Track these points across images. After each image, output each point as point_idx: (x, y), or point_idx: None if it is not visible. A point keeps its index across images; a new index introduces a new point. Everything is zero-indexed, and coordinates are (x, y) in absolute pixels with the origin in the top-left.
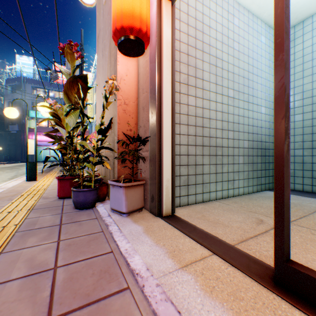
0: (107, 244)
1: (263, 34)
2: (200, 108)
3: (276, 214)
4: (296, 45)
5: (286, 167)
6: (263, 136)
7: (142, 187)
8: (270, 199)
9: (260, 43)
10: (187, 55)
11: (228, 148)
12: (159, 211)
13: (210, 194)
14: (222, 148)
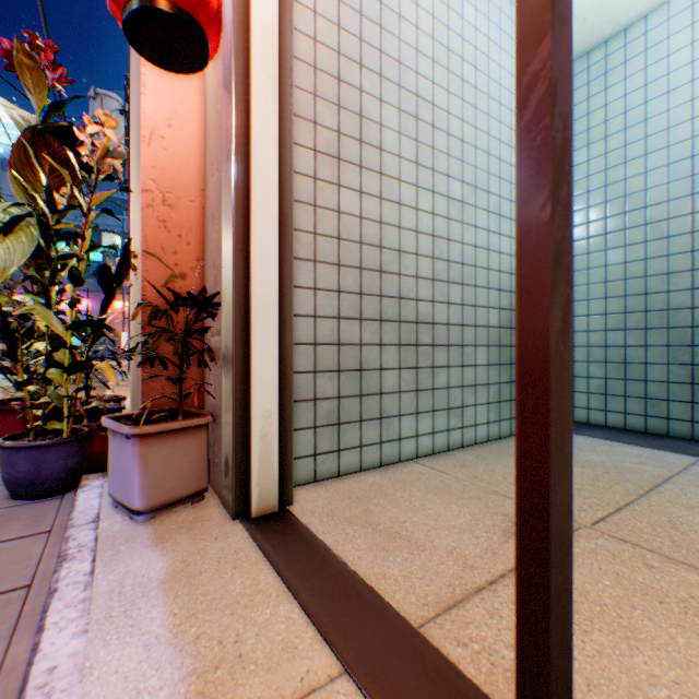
0: (2, 645)
1: None
2: (373, 222)
3: (524, 572)
4: (609, 85)
5: (558, 395)
6: None
7: (202, 435)
8: None
9: None
10: (337, 79)
11: (450, 327)
12: (242, 503)
13: (400, 444)
14: (435, 327)
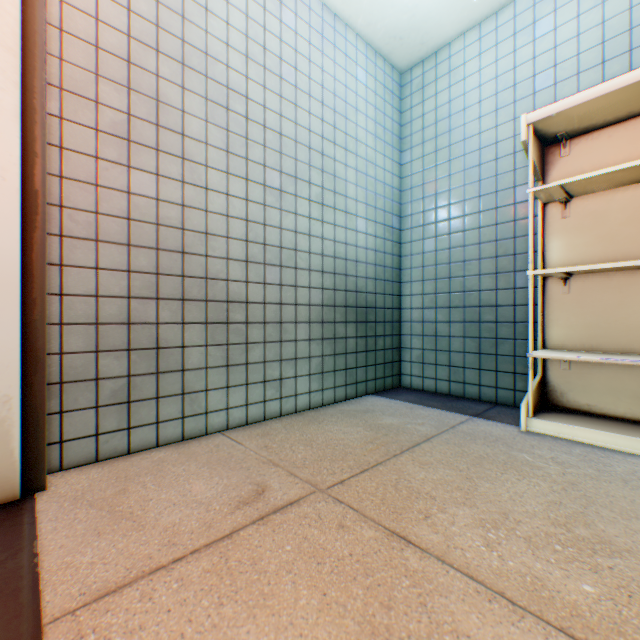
0: None
1: (364, 65)
2: (174, 205)
3: None
4: (426, 98)
5: None
6: (362, 279)
7: None
8: (352, 419)
9: (355, 82)
10: (127, 61)
11: (268, 305)
12: None
13: (208, 417)
14: (249, 305)
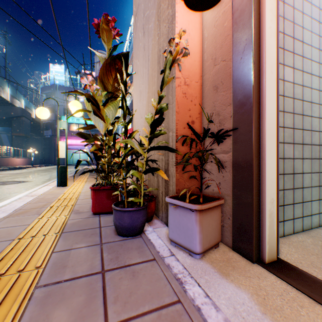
0: None
1: None
2: (298, 86)
3: None
4: None
5: None
6: None
7: (219, 210)
8: None
9: None
10: (282, 2)
11: None
12: (256, 253)
13: (311, 218)
14: None
